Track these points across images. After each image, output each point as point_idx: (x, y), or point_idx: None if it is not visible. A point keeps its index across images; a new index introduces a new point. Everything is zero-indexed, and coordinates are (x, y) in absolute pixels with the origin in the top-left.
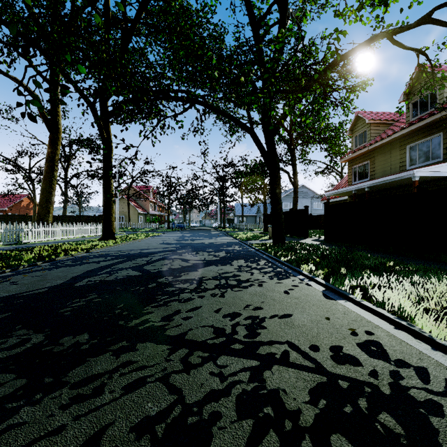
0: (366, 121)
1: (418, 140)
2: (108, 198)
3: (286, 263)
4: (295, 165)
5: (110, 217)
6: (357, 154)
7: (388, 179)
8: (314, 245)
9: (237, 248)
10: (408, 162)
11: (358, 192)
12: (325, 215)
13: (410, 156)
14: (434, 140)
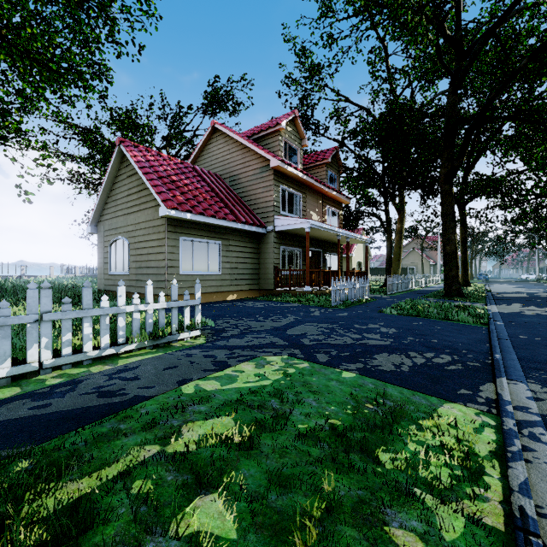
0: None
1: None
2: (465, 258)
3: None
4: None
5: (467, 271)
6: None
7: None
8: None
9: None
10: None
11: None
12: None
13: None
14: None
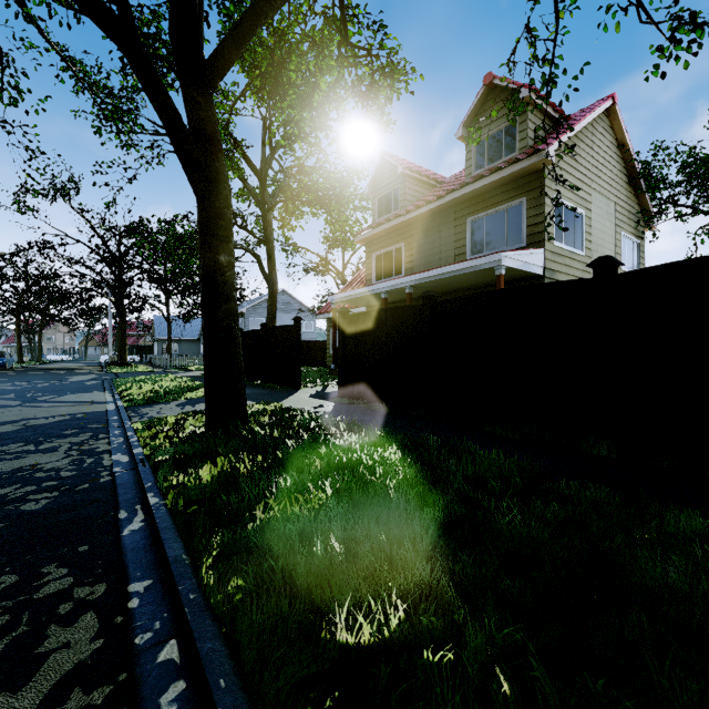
0: (399, 169)
1: (485, 208)
2: None
3: (228, 702)
4: (271, 242)
5: None
6: (384, 228)
7: (452, 270)
8: (332, 422)
9: (50, 462)
10: (469, 247)
11: (388, 298)
12: (340, 338)
13: (472, 237)
14: (511, 210)
